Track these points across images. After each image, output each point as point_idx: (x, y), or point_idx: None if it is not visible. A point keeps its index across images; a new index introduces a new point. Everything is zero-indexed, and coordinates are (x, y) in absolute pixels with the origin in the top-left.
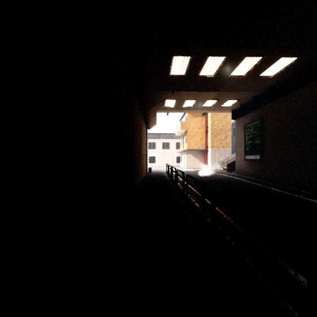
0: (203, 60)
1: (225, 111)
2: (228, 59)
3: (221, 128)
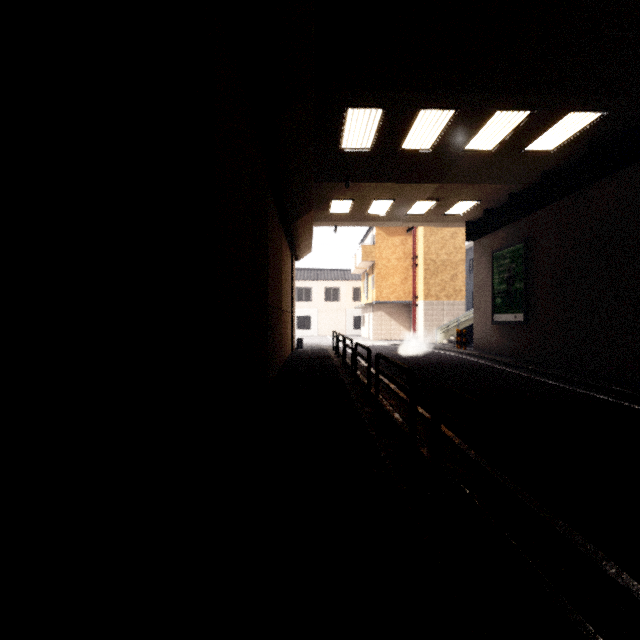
0: (409, 117)
1: (452, 223)
2: (460, 115)
3: (444, 258)
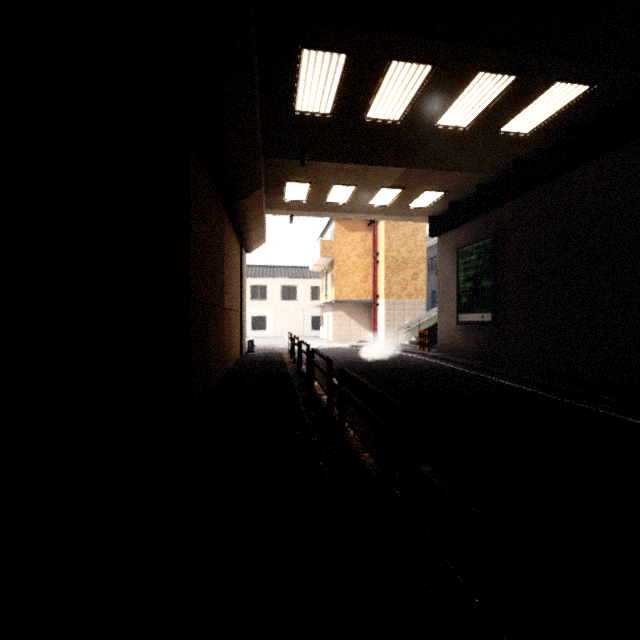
0: (378, 70)
1: (415, 217)
2: (437, 74)
3: (405, 255)
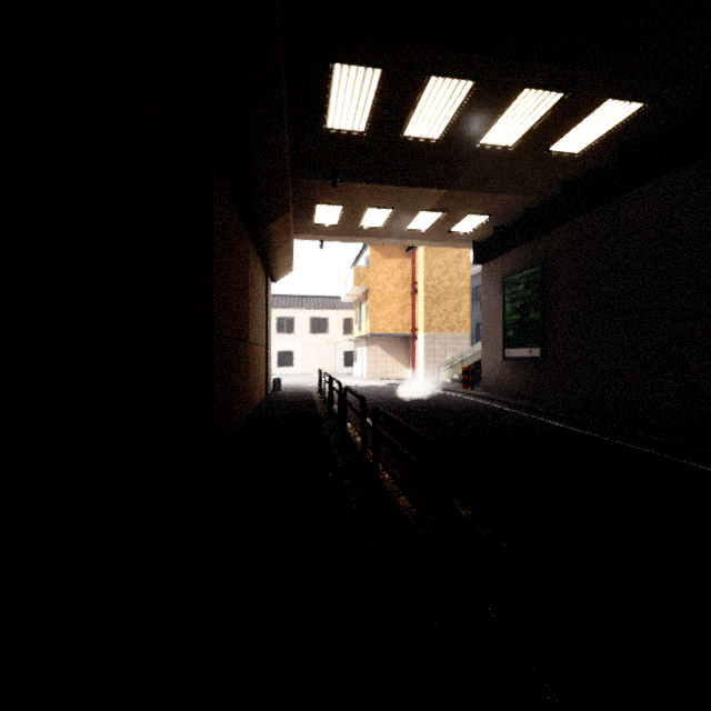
0: (415, 86)
1: (458, 243)
2: (479, 90)
3: (447, 284)
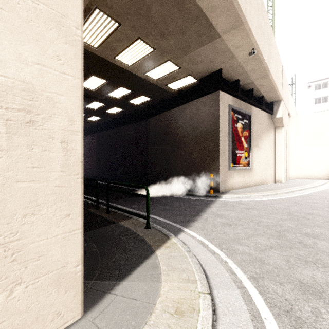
0: None
1: None
2: None
3: None
